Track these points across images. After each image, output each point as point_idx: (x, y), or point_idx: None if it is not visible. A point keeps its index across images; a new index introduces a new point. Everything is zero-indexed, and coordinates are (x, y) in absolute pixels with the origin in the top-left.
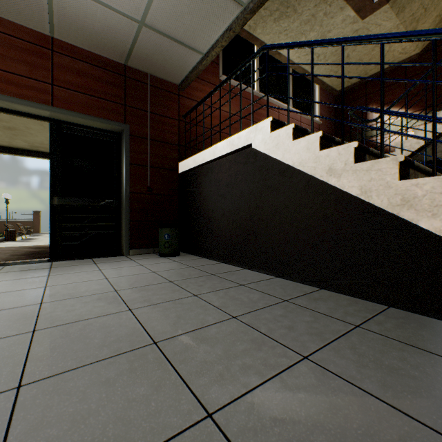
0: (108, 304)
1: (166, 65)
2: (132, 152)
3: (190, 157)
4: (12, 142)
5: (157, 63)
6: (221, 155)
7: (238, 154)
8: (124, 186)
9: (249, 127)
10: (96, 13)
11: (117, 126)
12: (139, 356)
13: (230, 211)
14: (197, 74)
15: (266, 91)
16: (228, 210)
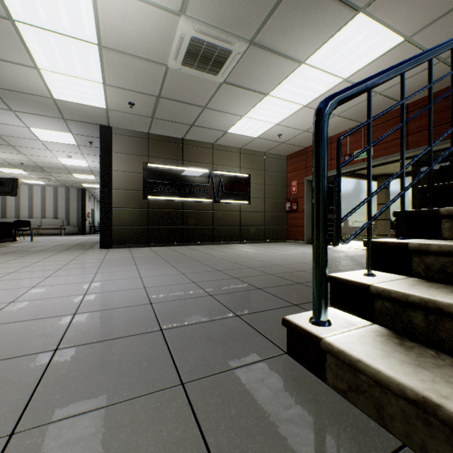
0: (353, 263)
1: None
2: None
3: None
4: None
5: None
6: None
7: None
8: None
9: None
10: (411, 82)
11: None
12: None
13: None
14: None
15: None
16: None
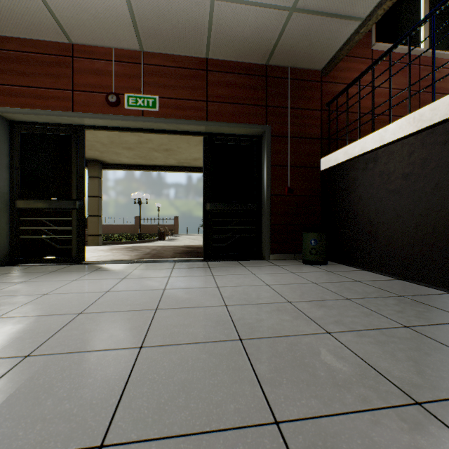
0: (293, 318)
1: (310, 51)
2: (273, 154)
3: (338, 150)
4: (167, 161)
5: (301, 52)
6: (395, 139)
7: (428, 132)
8: (265, 189)
9: (414, 100)
10: (247, 18)
11: (258, 129)
12: (412, 424)
13: (410, 212)
14: (348, 49)
15: (439, 46)
16: (407, 210)
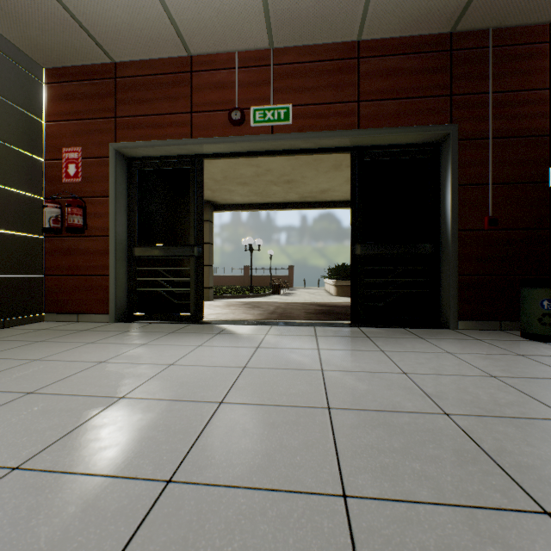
0: None
1: None
2: (461, 167)
3: None
4: (286, 197)
5: None
6: None
7: None
8: (448, 222)
9: None
10: None
11: (437, 132)
12: None
13: None
14: None
15: None
16: None
